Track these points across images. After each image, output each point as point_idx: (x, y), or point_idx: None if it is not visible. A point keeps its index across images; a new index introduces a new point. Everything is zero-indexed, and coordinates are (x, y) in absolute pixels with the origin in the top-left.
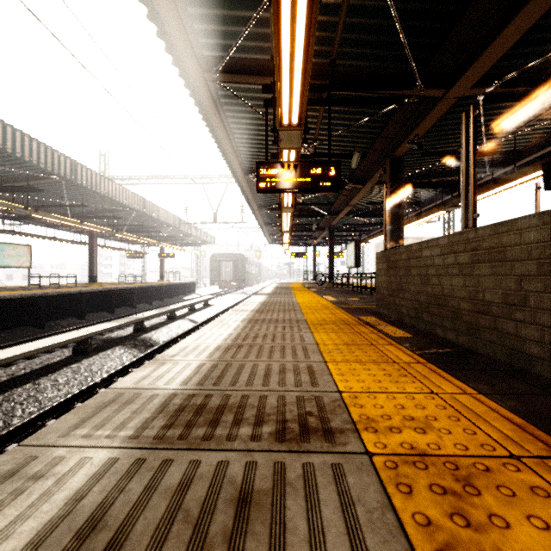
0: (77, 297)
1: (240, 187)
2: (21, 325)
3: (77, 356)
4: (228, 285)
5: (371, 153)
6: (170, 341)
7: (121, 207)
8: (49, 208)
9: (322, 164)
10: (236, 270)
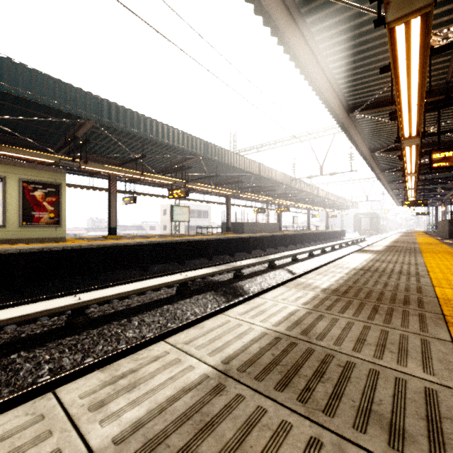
0: (320, 234)
1: (388, 193)
2: (311, 241)
3: (347, 246)
4: (365, 232)
5: (448, 184)
6: (367, 246)
7: (327, 199)
8: (301, 202)
9: (421, 201)
10: (371, 223)
